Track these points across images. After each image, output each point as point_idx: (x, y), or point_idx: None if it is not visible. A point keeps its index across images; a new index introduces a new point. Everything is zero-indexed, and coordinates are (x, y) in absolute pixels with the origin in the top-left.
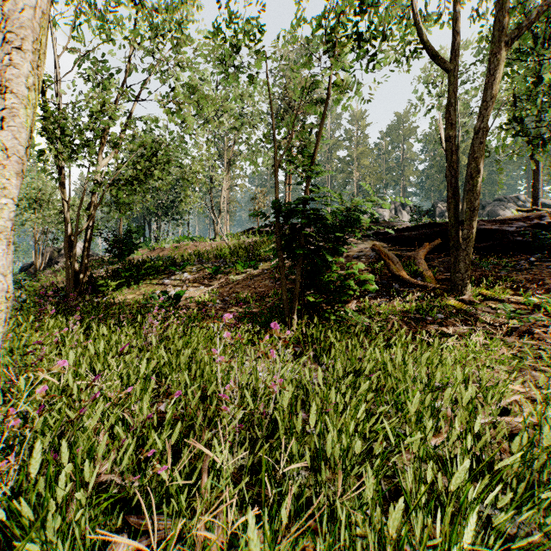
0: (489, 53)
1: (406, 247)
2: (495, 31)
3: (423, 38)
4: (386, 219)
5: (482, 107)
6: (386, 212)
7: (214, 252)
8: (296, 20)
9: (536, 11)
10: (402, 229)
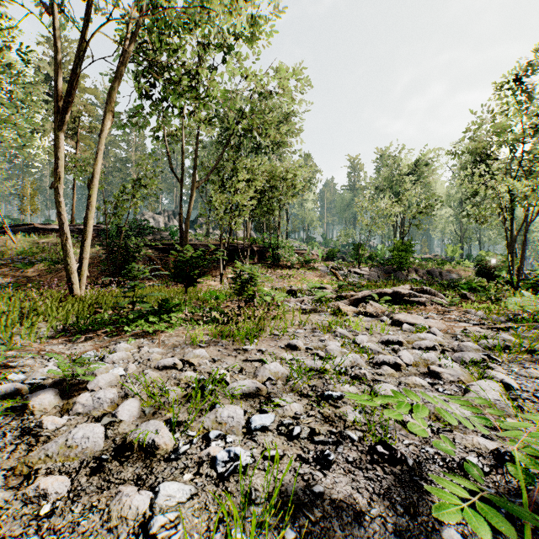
0: (191, 189)
1: (167, 254)
2: (193, 182)
3: (170, 164)
4: (161, 224)
5: (189, 208)
6: (161, 218)
7: (1, 249)
8: (122, 191)
9: (205, 179)
10: (165, 244)
